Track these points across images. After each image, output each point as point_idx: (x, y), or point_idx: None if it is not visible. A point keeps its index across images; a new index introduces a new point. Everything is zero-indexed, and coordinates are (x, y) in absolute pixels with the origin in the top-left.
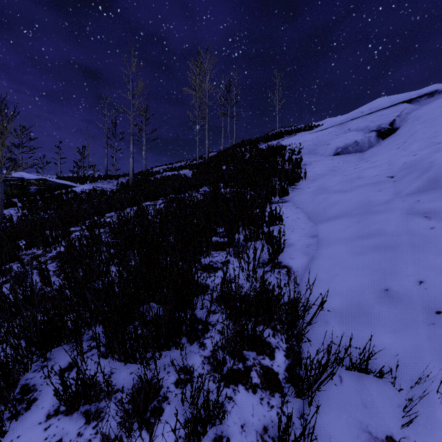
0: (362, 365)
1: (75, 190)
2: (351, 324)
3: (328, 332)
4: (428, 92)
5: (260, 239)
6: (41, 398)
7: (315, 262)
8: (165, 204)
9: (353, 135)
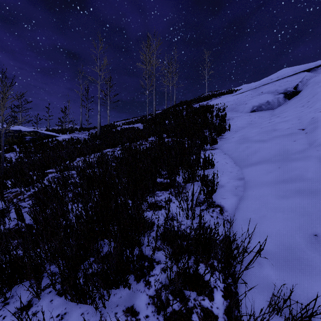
0: (304, 320)
1: (58, 139)
2: (285, 268)
3: (262, 274)
4: None
5: (196, 181)
6: None
7: (244, 203)
8: (121, 150)
9: (266, 96)
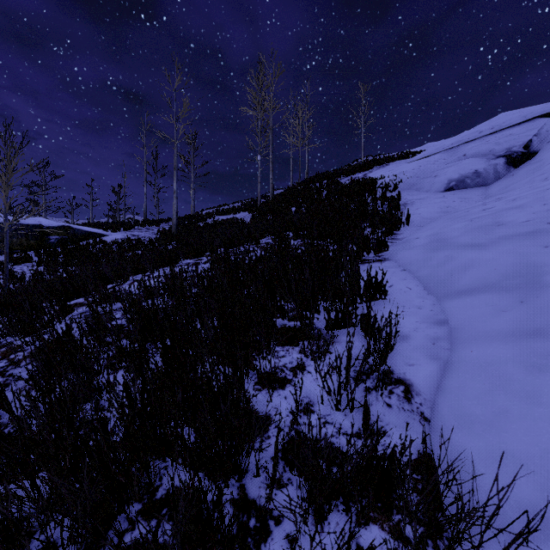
0: None
1: (105, 240)
2: None
3: None
4: None
5: (351, 326)
6: None
7: (454, 376)
8: (210, 263)
9: (472, 162)
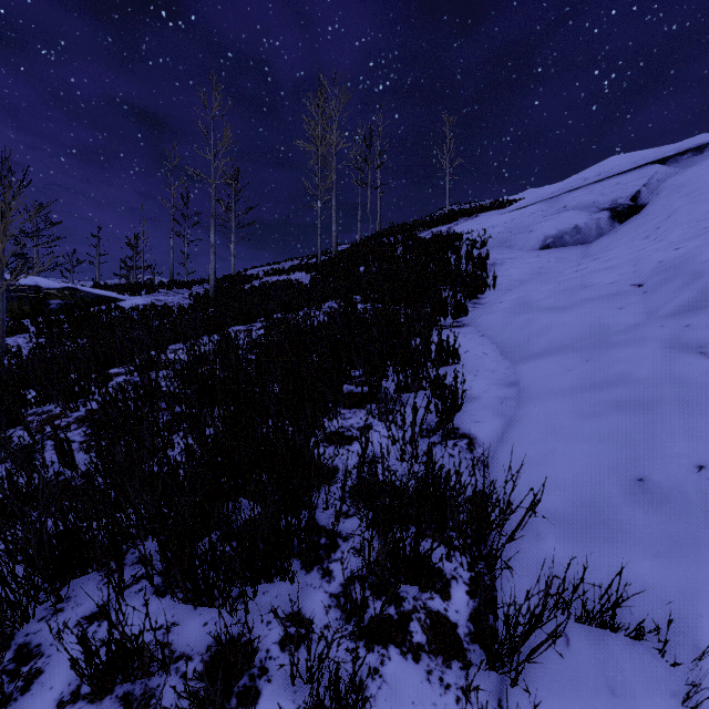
0: (604, 616)
1: (122, 307)
2: (582, 539)
3: (541, 552)
4: (694, 147)
5: (421, 389)
6: (50, 669)
7: (516, 429)
8: (266, 329)
9: (572, 216)
